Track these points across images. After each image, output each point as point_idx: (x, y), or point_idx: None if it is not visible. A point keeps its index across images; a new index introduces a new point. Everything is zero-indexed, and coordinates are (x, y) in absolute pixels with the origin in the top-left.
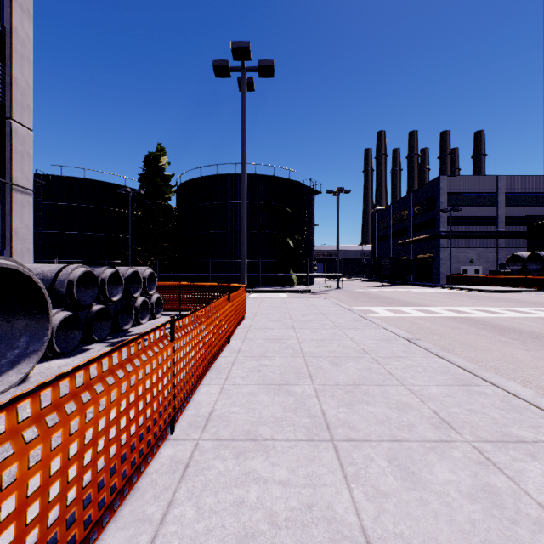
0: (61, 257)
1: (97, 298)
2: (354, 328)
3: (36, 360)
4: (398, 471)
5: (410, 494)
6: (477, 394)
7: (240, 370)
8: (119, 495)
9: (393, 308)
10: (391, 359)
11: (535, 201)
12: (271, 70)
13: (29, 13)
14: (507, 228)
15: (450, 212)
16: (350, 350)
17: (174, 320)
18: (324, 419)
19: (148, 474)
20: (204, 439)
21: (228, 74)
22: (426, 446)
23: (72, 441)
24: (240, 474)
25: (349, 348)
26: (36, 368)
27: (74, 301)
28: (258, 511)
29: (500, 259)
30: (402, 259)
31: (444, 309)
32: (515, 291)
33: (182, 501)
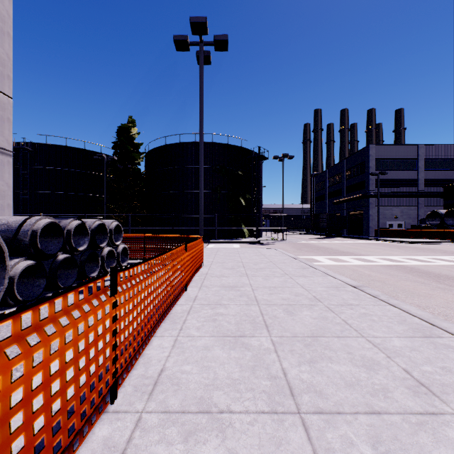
0: (46, 214)
1: (63, 248)
2: (302, 275)
3: None
4: None
5: None
6: (444, 348)
7: (195, 319)
8: None
9: (333, 257)
10: (344, 308)
11: (449, 166)
12: (226, 44)
13: None
14: (426, 189)
15: (377, 175)
16: (302, 298)
17: (116, 271)
18: (286, 381)
19: None
20: (149, 410)
21: (187, 48)
22: (411, 421)
23: None
24: None
25: (301, 296)
26: None
27: (38, 250)
28: None
29: (420, 215)
30: (337, 215)
31: (378, 258)
32: (435, 243)
33: None
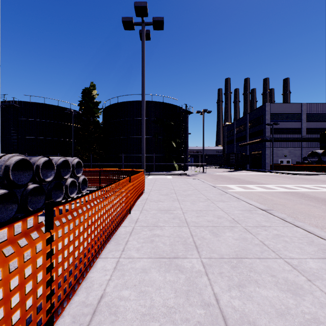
0: (29, 153)
1: (33, 179)
2: (221, 200)
3: None
4: None
5: None
6: None
7: (135, 240)
8: None
9: (242, 185)
10: (259, 229)
11: (324, 119)
12: (162, 24)
13: None
14: (307, 135)
15: (272, 125)
16: (224, 220)
17: (52, 206)
18: (219, 309)
19: None
20: None
21: (132, 27)
22: None
23: None
24: None
25: (223, 218)
26: None
27: (10, 181)
28: None
29: (303, 154)
30: (242, 154)
31: (276, 186)
32: (315, 174)
33: None
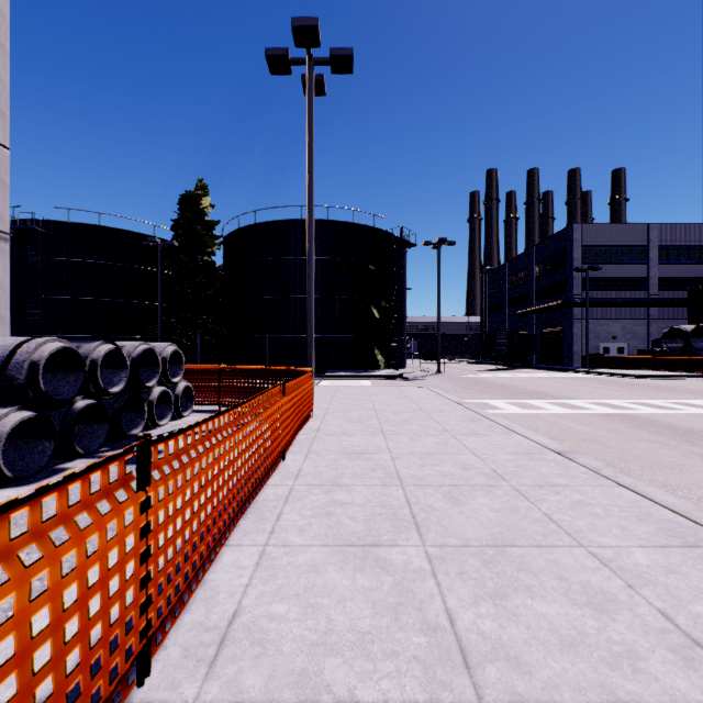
0: (67, 332)
1: (84, 389)
2: (472, 433)
3: None
4: None
5: None
6: None
7: (296, 512)
8: None
9: (518, 400)
10: (545, 491)
11: (698, 258)
12: (349, 62)
13: None
14: (662, 293)
15: (586, 271)
16: (475, 473)
17: (148, 445)
18: (454, 636)
19: None
20: (206, 700)
21: (288, 69)
22: None
23: None
24: None
25: (473, 469)
26: None
27: (40, 394)
28: None
29: (652, 334)
30: (523, 334)
31: (590, 403)
32: (677, 377)
33: None
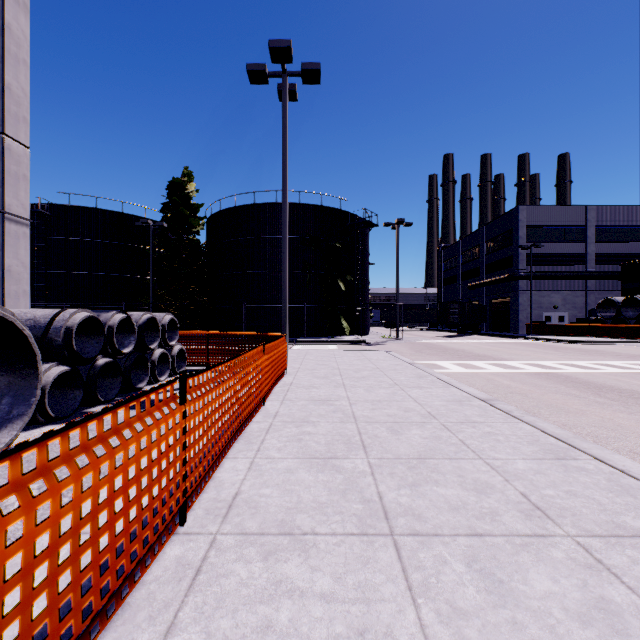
0: (69, 302)
1: (103, 350)
2: (417, 386)
3: (21, 427)
4: (480, 579)
5: (499, 613)
6: (575, 471)
7: (275, 439)
8: (99, 617)
9: (463, 362)
10: (464, 426)
11: (630, 236)
12: (317, 75)
13: (25, 6)
14: (598, 267)
15: (530, 248)
16: (413, 414)
17: (186, 377)
18: (381, 505)
19: (144, 584)
20: (224, 532)
21: (265, 80)
22: (515, 543)
23: (11, 554)
24: (268, 584)
25: (412, 412)
26: (23, 436)
27: (73, 353)
28: (291, 639)
29: (589, 304)
30: (473, 305)
31: (525, 364)
32: (608, 343)
33: (186, 625)
